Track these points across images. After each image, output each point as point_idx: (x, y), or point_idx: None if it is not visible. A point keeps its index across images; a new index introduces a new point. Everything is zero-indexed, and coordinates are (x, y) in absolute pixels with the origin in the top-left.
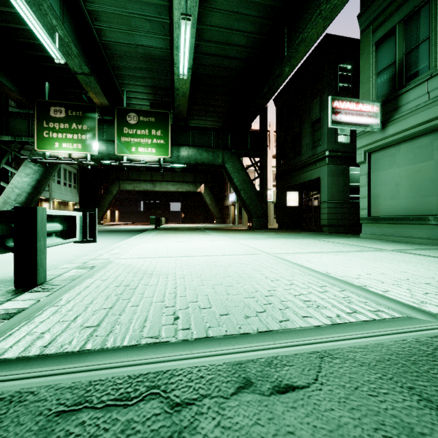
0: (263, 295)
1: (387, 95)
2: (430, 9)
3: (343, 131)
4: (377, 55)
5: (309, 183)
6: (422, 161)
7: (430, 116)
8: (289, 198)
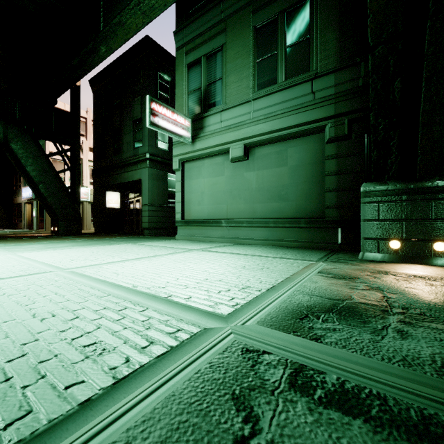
0: (2, 362)
1: (195, 114)
2: (222, 56)
3: (163, 138)
4: (189, 76)
5: (131, 184)
6: (218, 175)
7: (222, 140)
8: (109, 199)
